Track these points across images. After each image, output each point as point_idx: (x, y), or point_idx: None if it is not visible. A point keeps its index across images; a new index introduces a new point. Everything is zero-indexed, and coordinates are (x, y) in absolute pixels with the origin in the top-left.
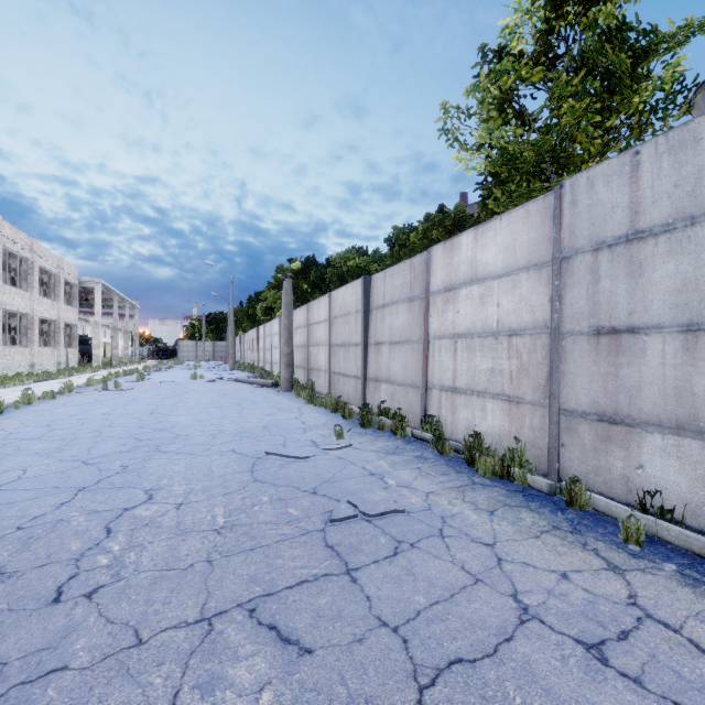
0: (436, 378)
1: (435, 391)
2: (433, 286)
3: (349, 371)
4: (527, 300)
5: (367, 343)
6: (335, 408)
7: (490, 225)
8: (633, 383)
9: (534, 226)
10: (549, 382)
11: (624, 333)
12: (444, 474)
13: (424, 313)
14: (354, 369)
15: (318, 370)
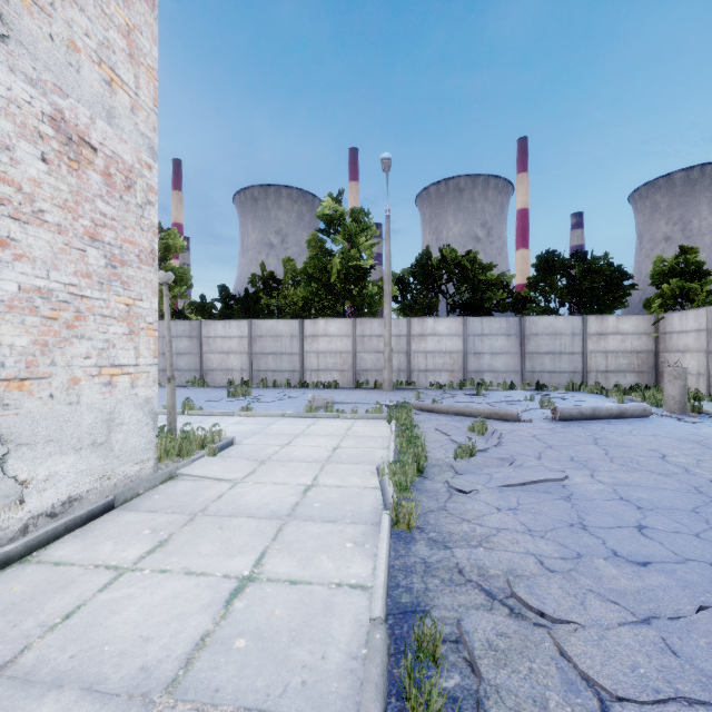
0: None
1: None
2: None
3: None
4: None
5: None
6: None
7: None
8: None
9: None
10: None
11: None
12: None
13: None
14: None
15: None
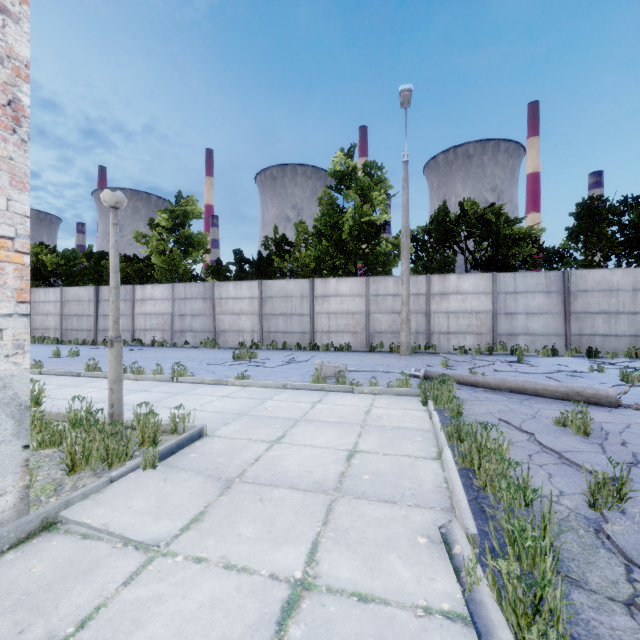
0: (138, 327)
1: (138, 331)
2: (137, 298)
3: (83, 328)
4: (167, 307)
5: (98, 315)
6: (84, 343)
7: (157, 286)
8: (185, 324)
9: (168, 290)
10: (171, 325)
11: (184, 315)
12: (147, 347)
13: (133, 306)
14: (87, 327)
15: (47, 329)
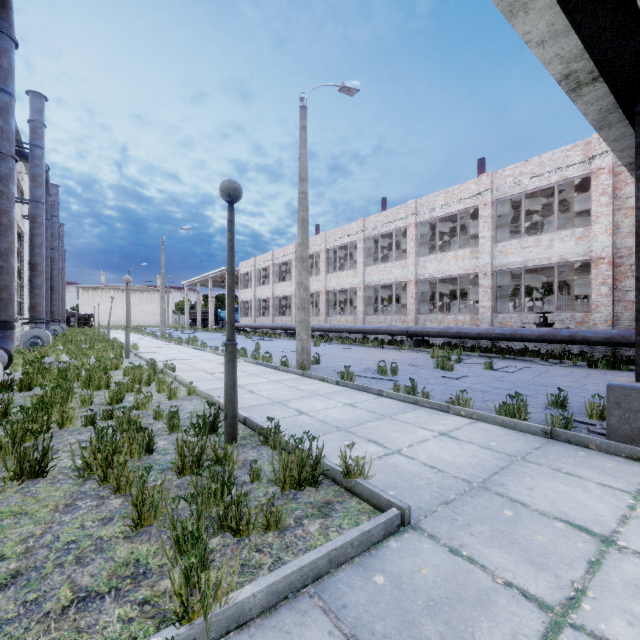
0: None
1: None
2: None
3: None
4: None
5: None
6: None
7: None
8: None
9: None
10: None
11: None
12: None
13: None
14: None
15: None
